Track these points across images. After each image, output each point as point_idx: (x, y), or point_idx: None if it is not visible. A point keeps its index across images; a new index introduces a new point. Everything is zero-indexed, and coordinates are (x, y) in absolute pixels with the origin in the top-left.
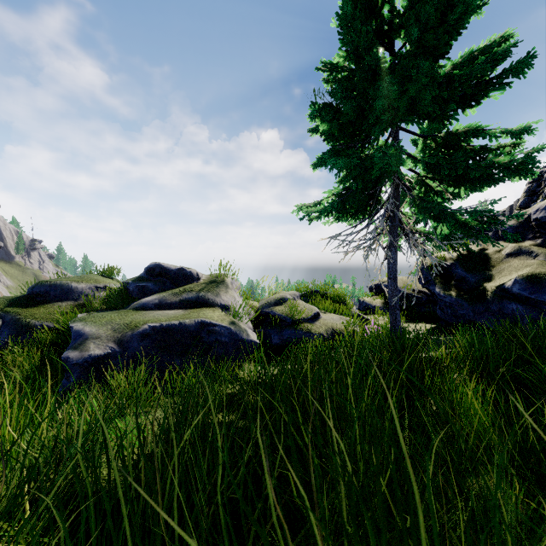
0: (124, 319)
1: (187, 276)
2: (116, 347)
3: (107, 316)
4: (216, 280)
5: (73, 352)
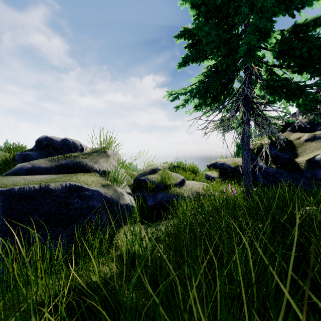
0: None
1: (70, 146)
2: None
3: None
4: (98, 150)
5: None
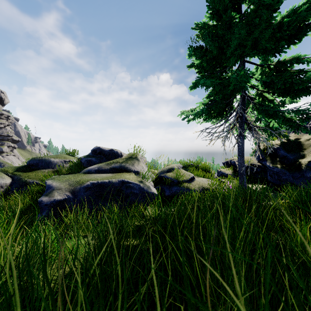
0: (76, 178)
1: (115, 154)
2: (70, 195)
3: (67, 176)
4: (132, 156)
5: (45, 197)
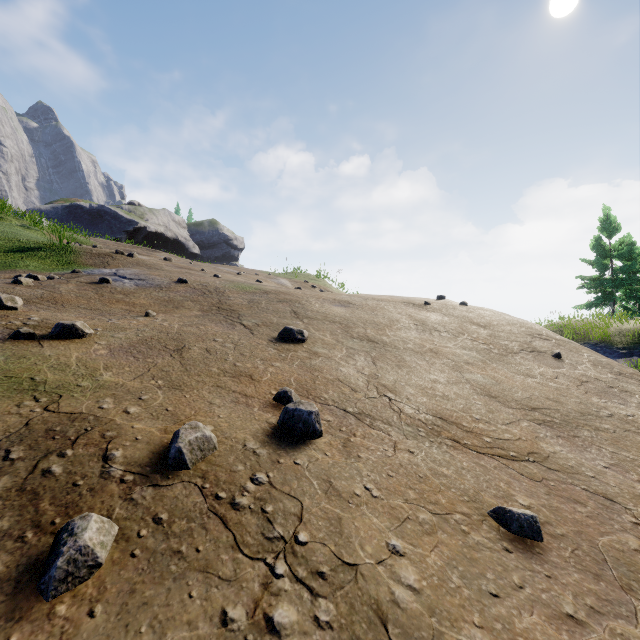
0: None
1: None
2: None
3: None
4: None
5: None
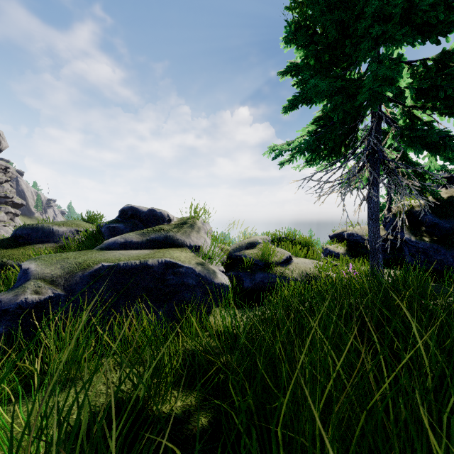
0: (78, 258)
1: (157, 217)
2: (61, 290)
3: (65, 254)
4: (186, 221)
5: (8, 295)
